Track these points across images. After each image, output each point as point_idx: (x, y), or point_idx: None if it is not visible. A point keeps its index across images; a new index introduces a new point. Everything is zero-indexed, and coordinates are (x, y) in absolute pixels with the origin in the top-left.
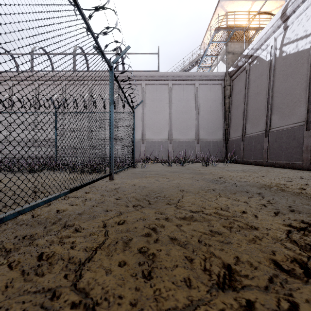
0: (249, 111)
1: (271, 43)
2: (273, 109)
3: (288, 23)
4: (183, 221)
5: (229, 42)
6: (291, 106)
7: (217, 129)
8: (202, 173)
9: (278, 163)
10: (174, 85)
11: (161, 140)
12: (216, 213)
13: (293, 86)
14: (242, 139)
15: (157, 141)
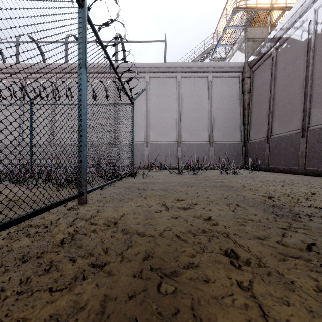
0: (276, 106)
1: (309, 17)
2: (313, 100)
3: None
4: None
5: (248, 26)
6: None
7: (234, 129)
8: (231, 187)
9: None
10: (184, 78)
11: (168, 142)
12: None
13: None
14: (267, 141)
15: (163, 144)
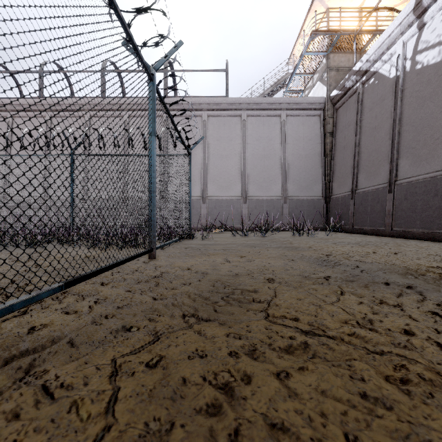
0: (362, 154)
1: (397, 51)
2: (401, 150)
3: (426, 19)
4: (290, 360)
5: (331, 52)
6: (430, 144)
7: (313, 181)
8: (296, 247)
9: (409, 231)
10: (250, 117)
11: (231, 198)
12: (353, 335)
13: (434, 114)
14: (352, 196)
15: (224, 199)
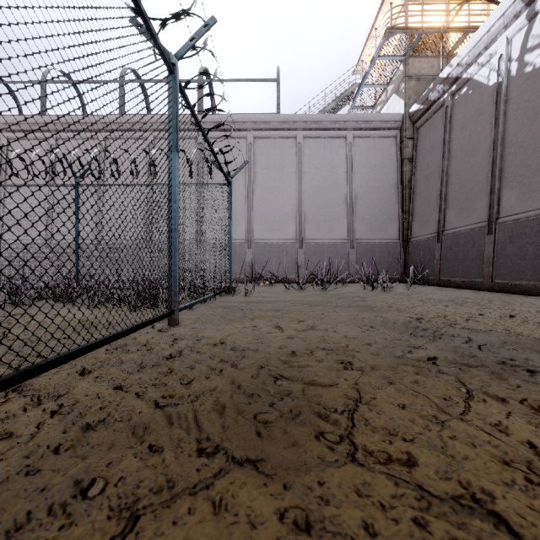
0: (451, 184)
1: (499, 50)
2: (504, 178)
3: (539, 6)
4: None
5: (410, 57)
6: None
7: (388, 220)
8: (372, 307)
9: (517, 284)
10: (308, 138)
11: (283, 241)
12: None
13: None
14: (438, 238)
15: (275, 243)
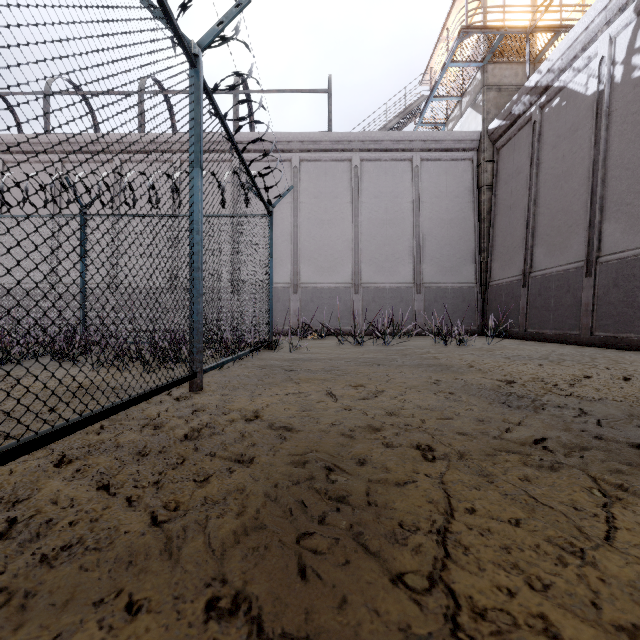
0: (540, 216)
1: (600, 51)
2: (607, 208)
3: None
4: None
5: (489, 63)
6: None
7: (462, 260)
8: (448, 366)
9: (623, 338)
10: (365, 161)
11: (336, 285)
12: None
13: None
14: (524, 282)
15: (326, 287)
